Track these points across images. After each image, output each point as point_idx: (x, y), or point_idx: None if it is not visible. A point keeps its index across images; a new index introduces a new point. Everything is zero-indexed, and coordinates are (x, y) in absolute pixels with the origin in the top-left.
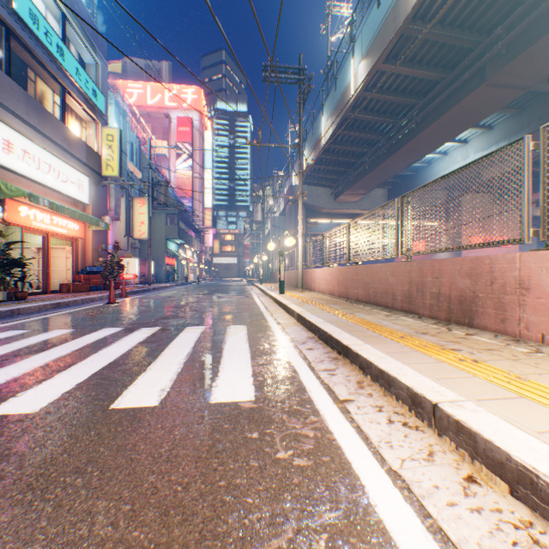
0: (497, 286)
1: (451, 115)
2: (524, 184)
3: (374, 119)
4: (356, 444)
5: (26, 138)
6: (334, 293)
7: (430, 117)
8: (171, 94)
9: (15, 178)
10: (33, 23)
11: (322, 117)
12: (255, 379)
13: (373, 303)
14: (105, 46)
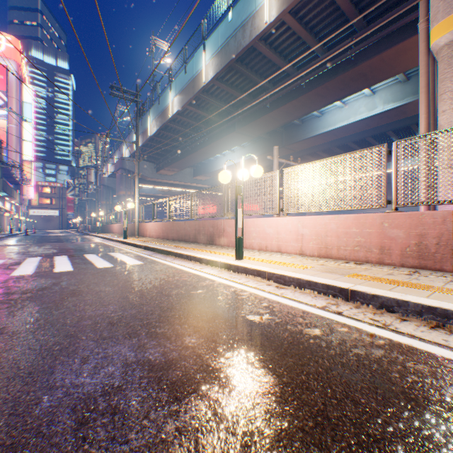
0: (219, 230)
1: (223, 140)
2: (223, 199)
3: (184, 130)
4: (174, 264)
5: None
6: (160, 237)
7: (213, 138)
8: None
9: None
10: None
11: (149, 117)
12: (141, 261)
13: (181, 240)
14: None
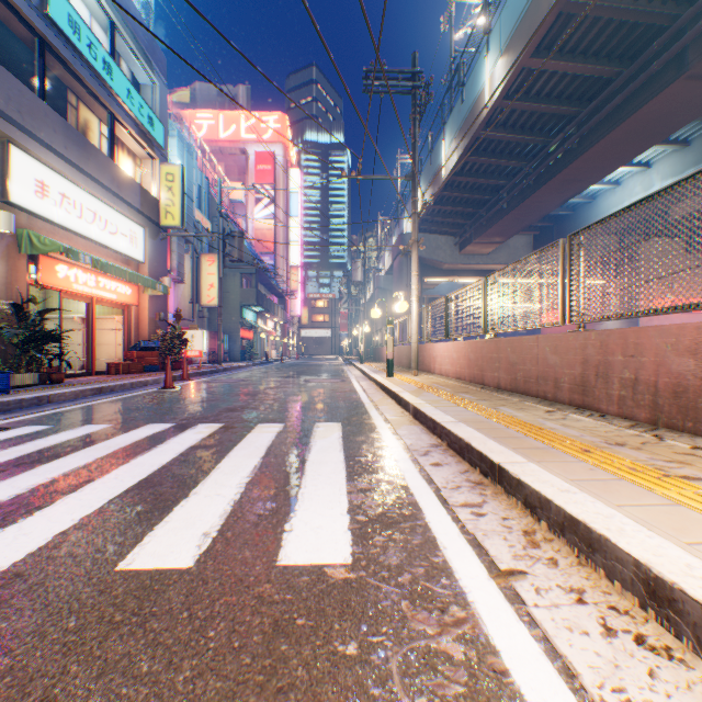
0: None
1: (631, 125)
2: None
3: (516, 138)
4: (552, 690)
5: (64, 178)
6: (462, 377)
7: (598, 131)
8: (249, 124)
9: (51, 230)
10: (73, 33)
11: (443, 141)
12: (352, 519)
13: (523, 392)
14: (165, 62)
